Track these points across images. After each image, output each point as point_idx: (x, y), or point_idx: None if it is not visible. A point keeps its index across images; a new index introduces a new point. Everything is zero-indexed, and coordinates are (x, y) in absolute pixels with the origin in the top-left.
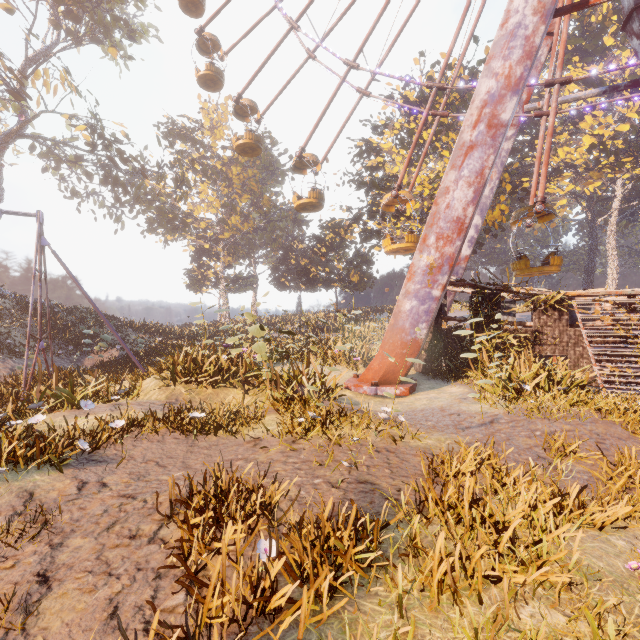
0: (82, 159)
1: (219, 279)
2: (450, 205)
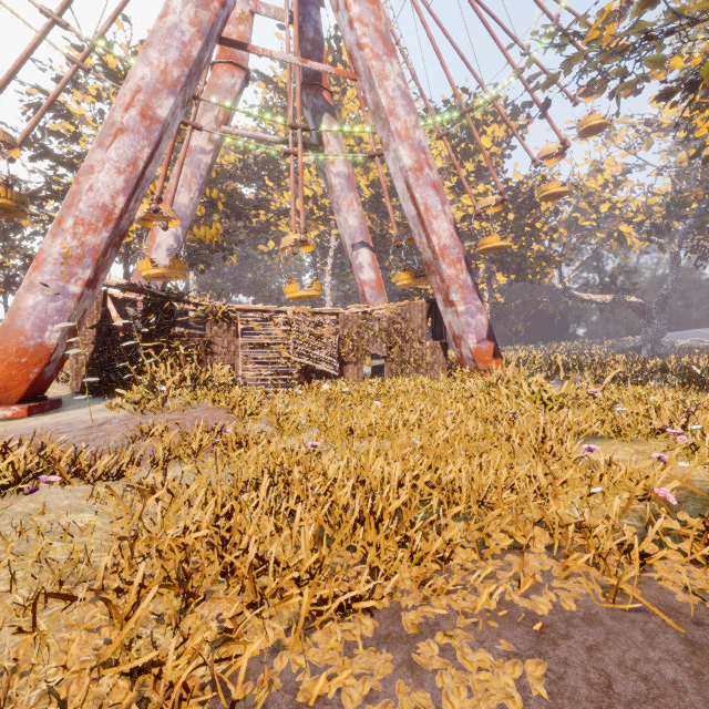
0: None
1: None
2: (94, 187)
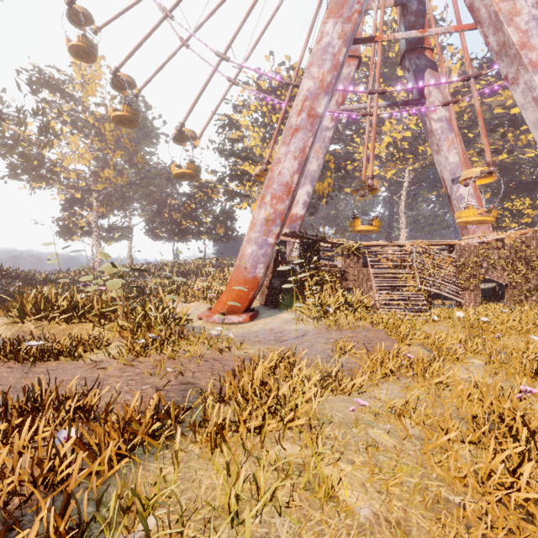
0: None
1: (92, 228)
2: (281, 172)
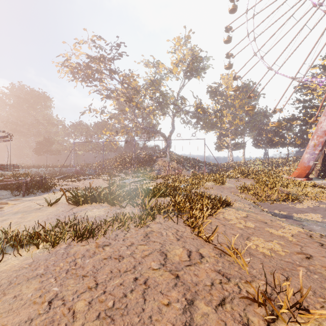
0: (189, 112)
1: (228, 145)
2: (321, 127)
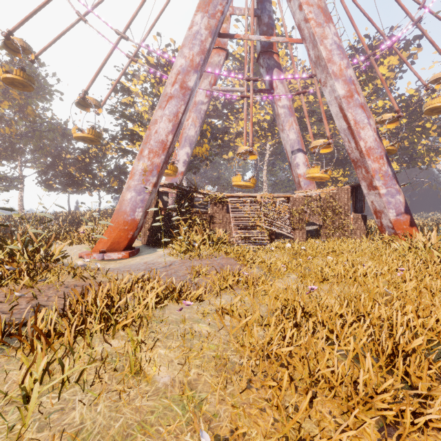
0: None
1: None
2: (158, 131)
